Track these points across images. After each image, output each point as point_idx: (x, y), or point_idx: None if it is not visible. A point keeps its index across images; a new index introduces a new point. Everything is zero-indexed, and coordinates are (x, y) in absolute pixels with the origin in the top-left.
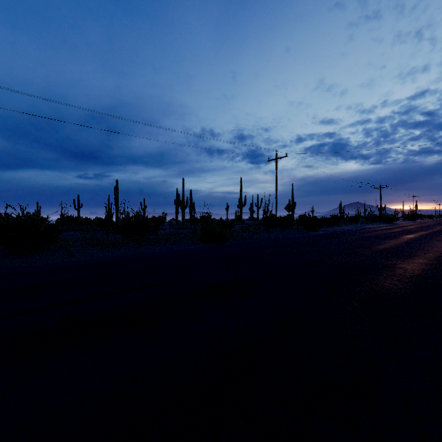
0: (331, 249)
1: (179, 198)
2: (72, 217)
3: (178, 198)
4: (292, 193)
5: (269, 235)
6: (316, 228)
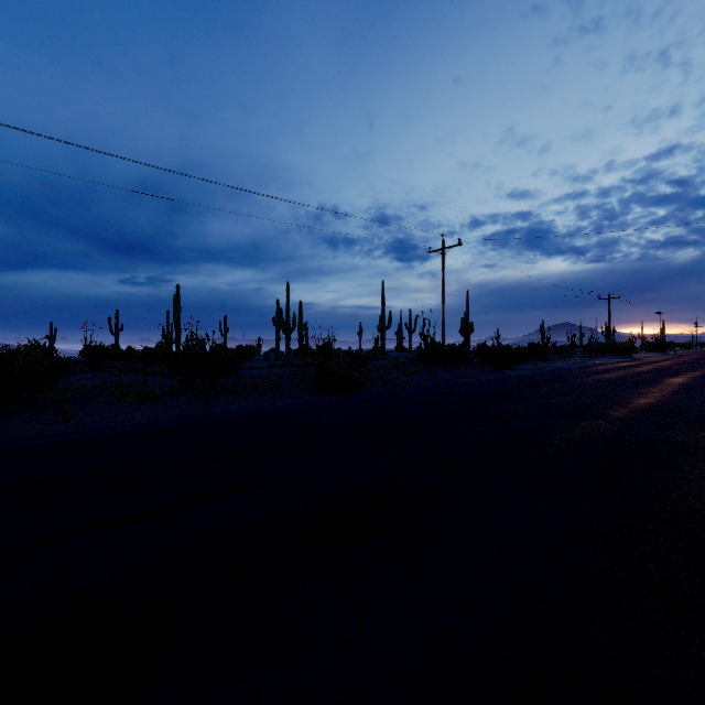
0: (554, 406)
1: (281, 315)
2: (102, 347)
3: (280, 315)
4: (467, 306)
5: (433, 377)
6: (510, 366)
